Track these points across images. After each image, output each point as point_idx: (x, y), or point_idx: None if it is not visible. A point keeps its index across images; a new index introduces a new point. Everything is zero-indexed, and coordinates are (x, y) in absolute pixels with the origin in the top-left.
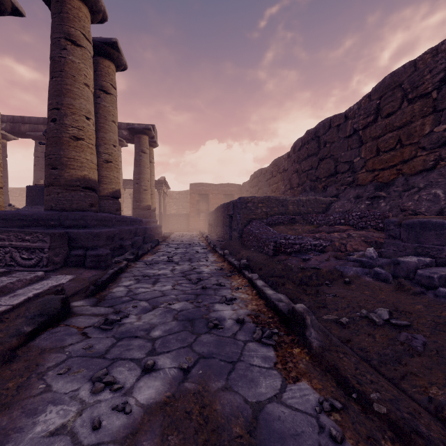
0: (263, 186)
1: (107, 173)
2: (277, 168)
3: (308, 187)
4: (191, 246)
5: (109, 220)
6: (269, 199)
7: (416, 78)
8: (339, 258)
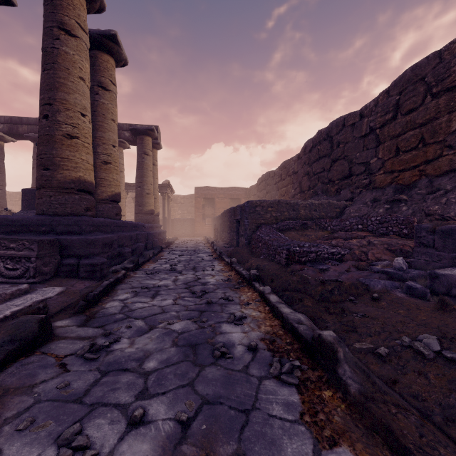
0: (272, 189)
1: (106, 175)
2: (286, 171)
3: (320, 190)
4: (196, 253)
5: (107, 225)
6: (279, 203)
7: (441, 70)
8: (361, 269)
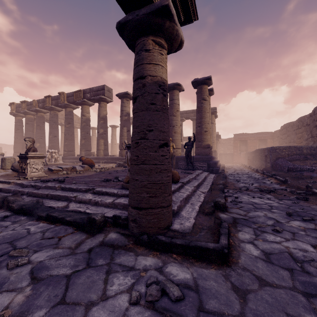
0: (291, 134)
1: None
2: (301, 123)
3: None
4: (242, 170)
5: (213, 158)
6: (290, 147)
7: None
8: None
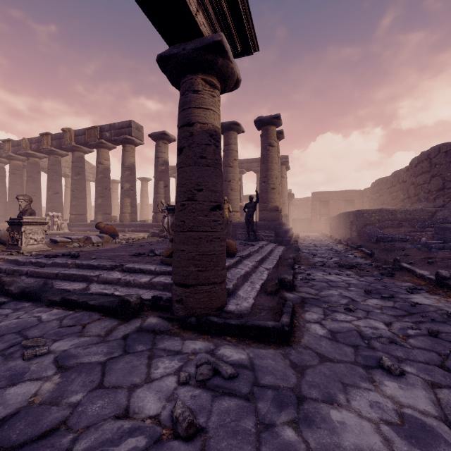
0: (384, 193)
1: None
2: (396, 179)
3: (422, 197)
4: (322, 241)
5: (283, 225)
6: (380, 211)
7: None
8: (411, 244)
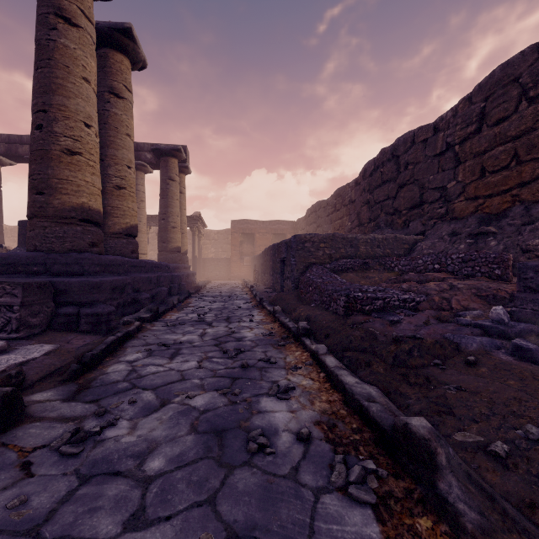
0: (323, 223)
1: (119, 203)
2: (341, 200)
3: (383, 222)
4: (232, 299)
5: (119, 265)
6: (333, 238)
7: None
8: (445, 321)
